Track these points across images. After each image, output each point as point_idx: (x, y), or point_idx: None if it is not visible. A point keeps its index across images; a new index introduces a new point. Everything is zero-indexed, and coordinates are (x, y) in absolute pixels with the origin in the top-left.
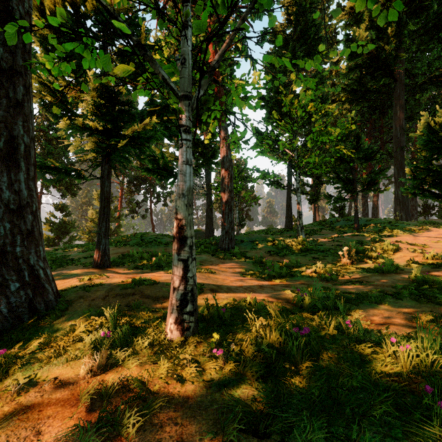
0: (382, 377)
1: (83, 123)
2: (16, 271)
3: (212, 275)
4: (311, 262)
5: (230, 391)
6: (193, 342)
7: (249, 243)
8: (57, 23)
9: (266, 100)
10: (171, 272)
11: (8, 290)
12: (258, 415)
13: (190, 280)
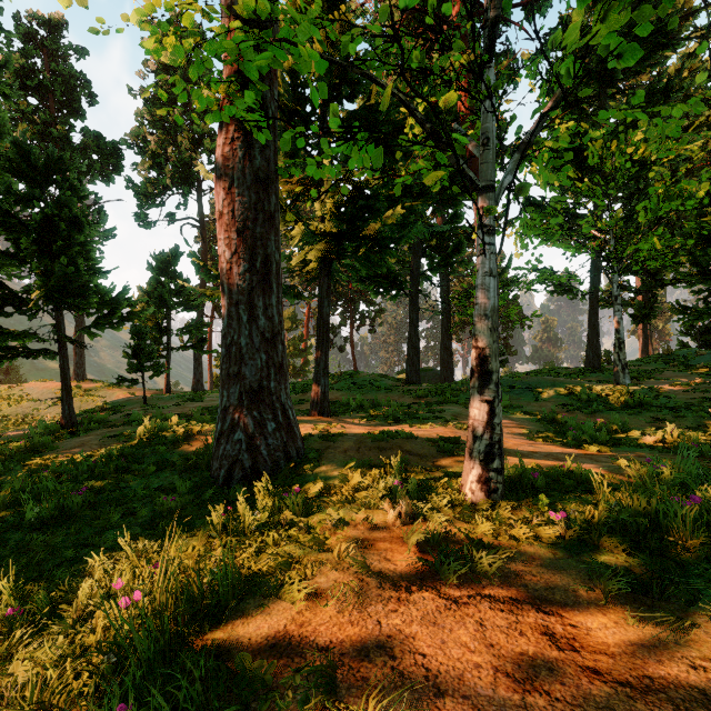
0: None
1: (317, 227)
2: (271, 410)
3: None
4: (649, 425)
5: (587, 559)
6: (505, 508)
7: (525, 391)
8: (335, 123)
9: (550, 148)
10: (421, 426)
11: (266, 430)
12: (647, 577)
13: (496, 428)
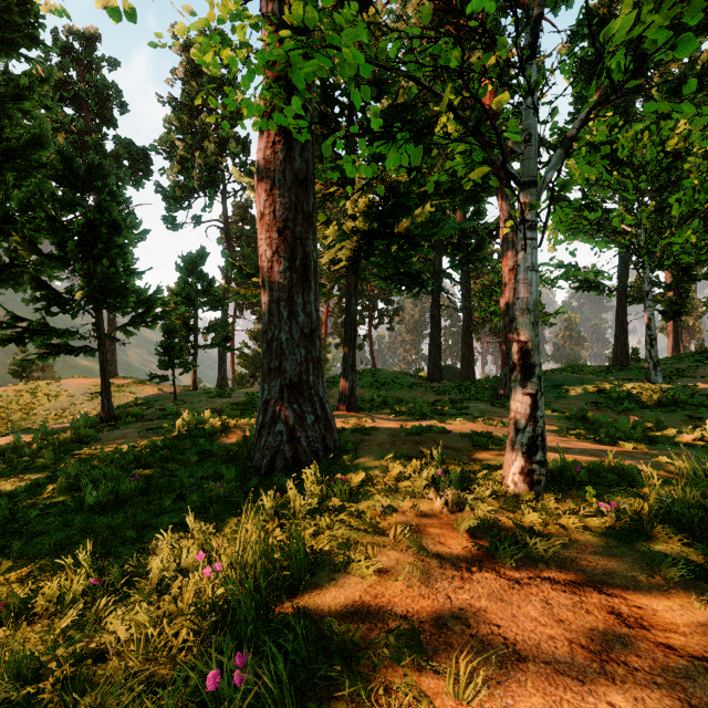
0: None
1: (349, 226)
2: (310, 403)
3: None
4: (685, 423)
5: (641, 548)
6: (549, 499)
7: (551, 388)
8: (377, 124)
9: None
10: (450, 422)
11: (305, 422)
12: None
13: (539, 421)
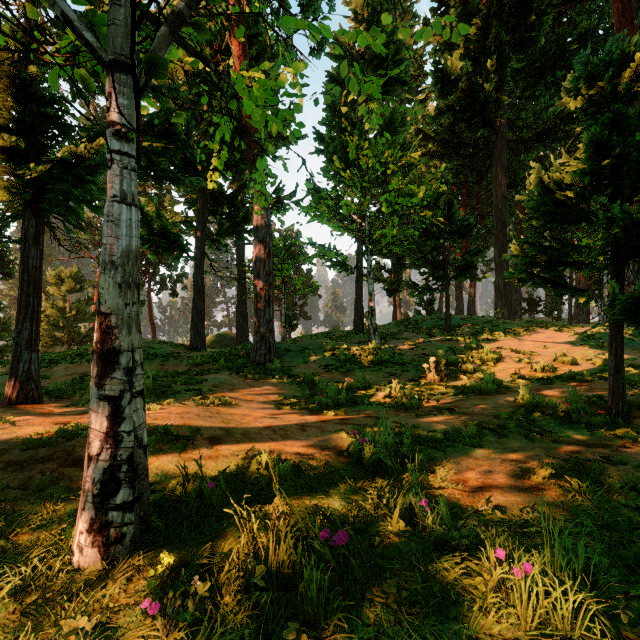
0: None
1: None
2: None
3: (225, 409)
4: (385, 380)
5: None
6: (124, 570)
7: (298, 353)
8: None
9: (327, 142)
10: (151, 408)
11: None
12: None
13: (126, 439)
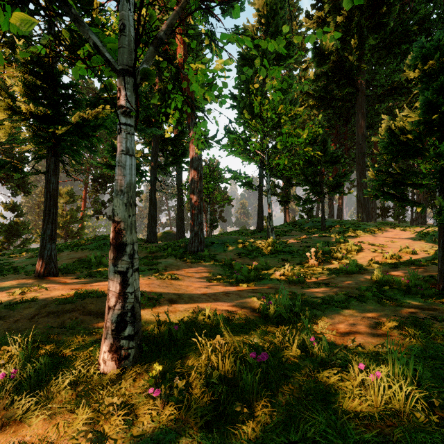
0: (350, 418)
1: (11, 104)
2: None
3: (175, 281)
4: (280, 263)
5: None
6: (131, 375)
7: (220, 245)
8: None
9: (238, 100)
10: None
11: None
12: None
13: (130, 297)
